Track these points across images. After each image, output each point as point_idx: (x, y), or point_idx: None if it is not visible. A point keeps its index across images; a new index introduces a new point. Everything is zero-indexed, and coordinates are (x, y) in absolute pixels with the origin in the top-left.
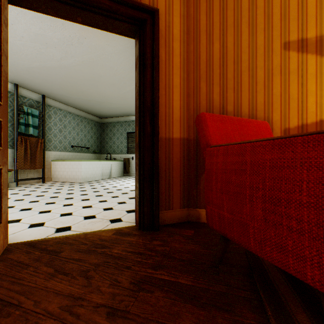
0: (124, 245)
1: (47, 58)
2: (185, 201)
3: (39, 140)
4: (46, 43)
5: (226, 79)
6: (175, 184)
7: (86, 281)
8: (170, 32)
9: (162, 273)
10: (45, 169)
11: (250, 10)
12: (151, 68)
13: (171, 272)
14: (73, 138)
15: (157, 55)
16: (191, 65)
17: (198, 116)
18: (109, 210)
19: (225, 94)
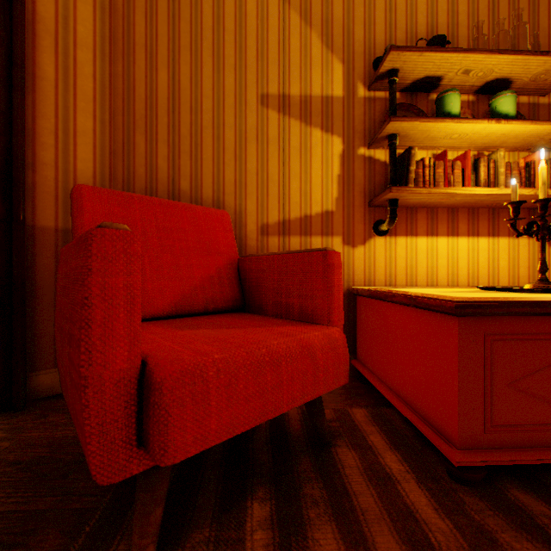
0: None
1: None
2: None
3: None
4: None
5: (179, 135)
6: None
7: None
8: (69, 29)
9: None
10: None
11: (216, 32)
12: (6, 87)
13: None
14: None
15: (22, 65)
16: (119, 100)
17: (72, 191)
18: None
19: (178, 161)
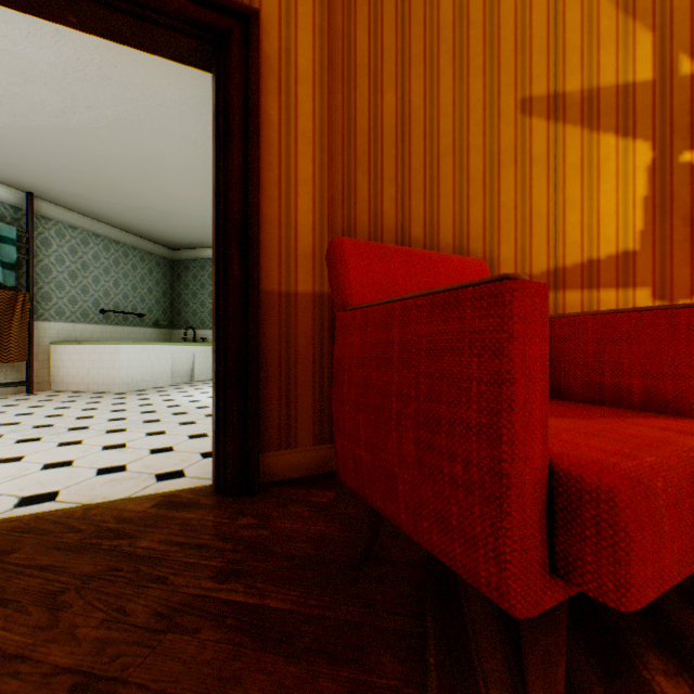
0: (170, 530)
1: (29, 107)
2: (324, 429)
3: (19, 297)
4: (22, 72)
5: (409, 169)
6: (303, 393)
7: (48, 617)
8: (290, 63)
9: (235, 587)
10: (36, 362)
11: (457, 28)
12: (242, 139)
13: (256, 585)
14: (106, 294)
15: (256, 112)
16: (337, 137)
17: (330, 245)
18: (162, 452)
19: (407, 202)
